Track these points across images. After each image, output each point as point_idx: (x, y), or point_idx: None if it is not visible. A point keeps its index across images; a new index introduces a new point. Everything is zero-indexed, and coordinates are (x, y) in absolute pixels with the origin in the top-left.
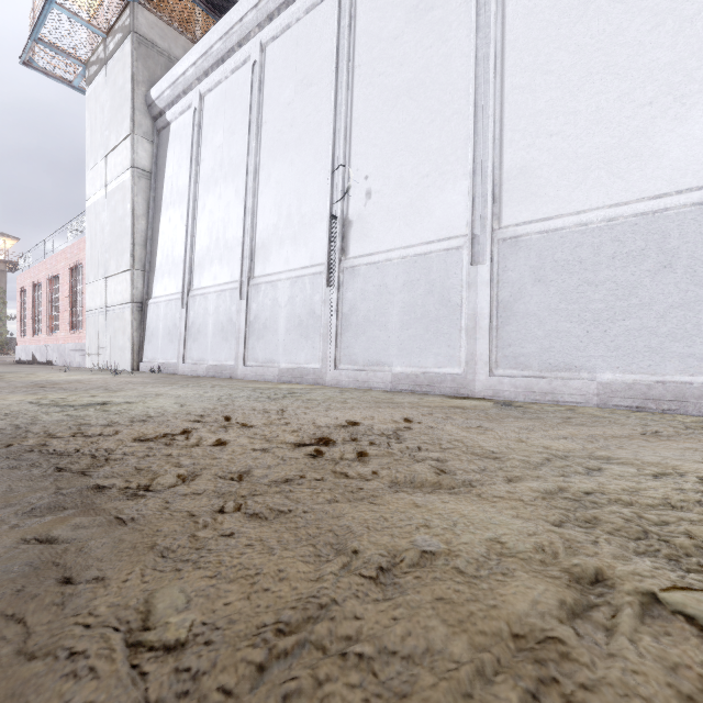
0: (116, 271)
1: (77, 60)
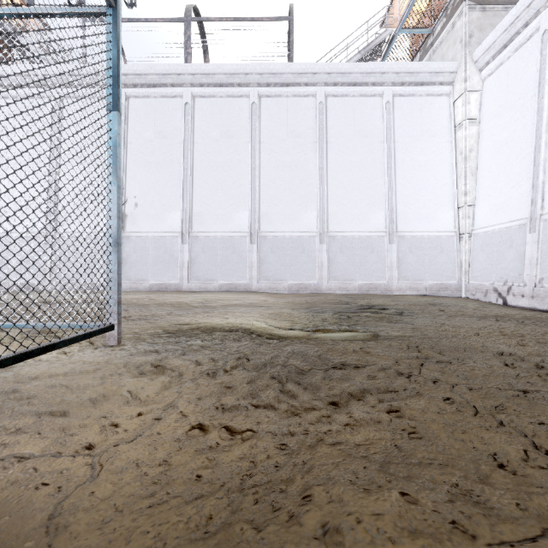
0: None
1: None
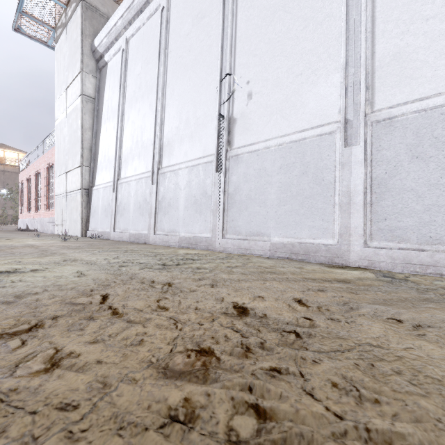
0: (72, 168)
1: (49, 26)
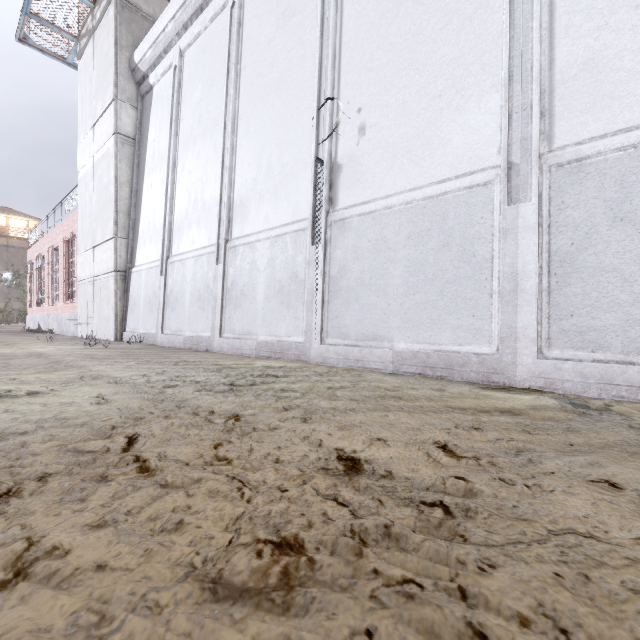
0: (102, 240)
1: (69, 35)
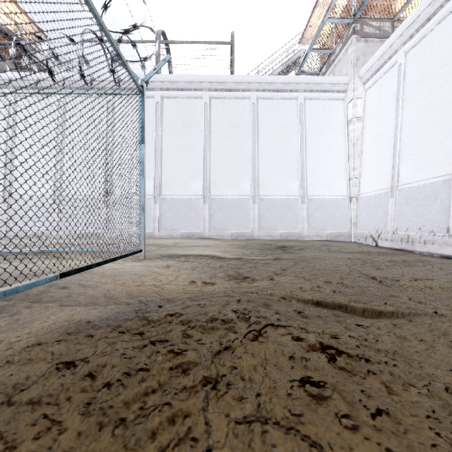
0: None
1: None
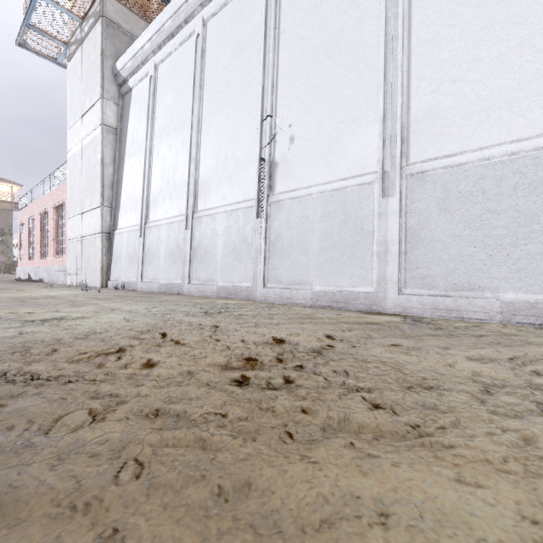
0: (90, 208)
1: (60, 42)
